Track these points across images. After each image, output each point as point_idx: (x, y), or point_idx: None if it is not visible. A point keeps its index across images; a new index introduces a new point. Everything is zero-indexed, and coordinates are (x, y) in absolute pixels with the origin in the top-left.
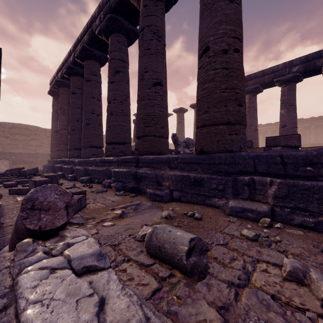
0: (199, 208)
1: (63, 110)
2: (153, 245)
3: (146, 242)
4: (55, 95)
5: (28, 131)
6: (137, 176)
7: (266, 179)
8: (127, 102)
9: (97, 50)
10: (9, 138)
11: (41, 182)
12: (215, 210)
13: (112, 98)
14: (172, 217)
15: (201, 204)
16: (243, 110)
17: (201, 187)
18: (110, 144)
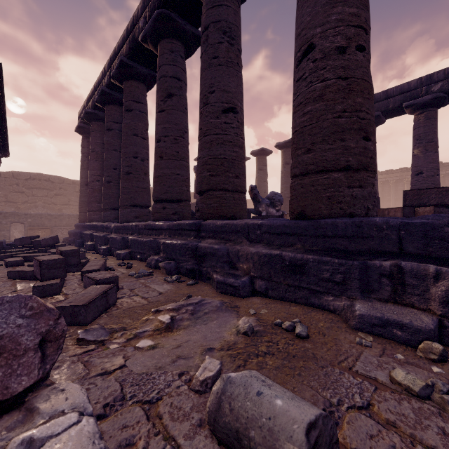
0: (300, 311)
1: (95, 154)
2: (224, 424)
3: (209, 413)
4: (85, 132)
5: (50, 184)
6: (198, 252)
7: (427, 268)
8: (184, 139)
9: (142, 66)
10: (25, 194)
11: (49, 263)
12: (329, 316)
13: (162, 134)
14: (256, 333)
15: (302, 304)
16: (371, 147)
17: (303, 275)
18: (159, 202)
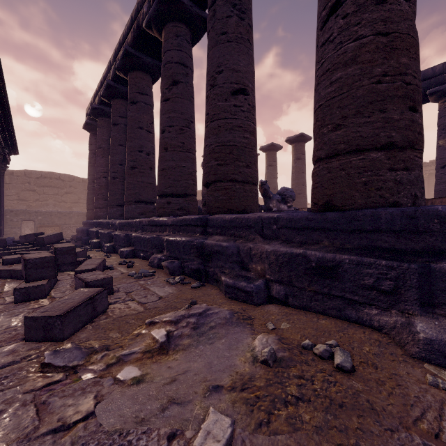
0: (333, 326)
1: (102, 150)
2: None
3: None
4: (93, 129)
5: (61, 182)
6: (204, 250)
7: None
8: (190, 130)
9: (147, 56)
10: (36, 192)
11: (36, 261)
12: (374, 336)
13: (166, 125)
14: (280, 362)
15: (333, 316)
16: (419, 120)
17: (335, 280)
18: (163, 197)
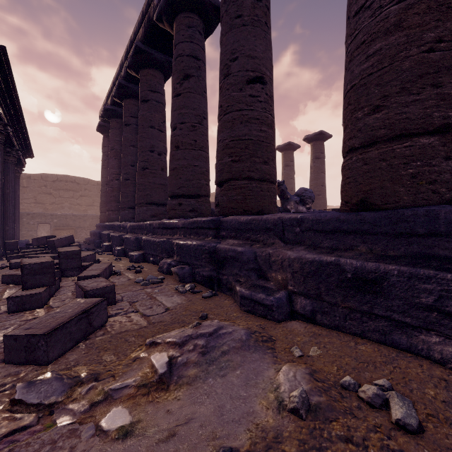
0: (377, 355)
1: (114, 152)
2: None
3: None
4: (106, 131)
5: (76, 185)
6: (216, 256)
7: None
8: (203, 126)
9: (158, 52)
10: (52, 195)
11: (34, 267)
12: (435, 372)
13: (178, 121)
14: (315, 412)
15: (374, 340)
16: None
17: (378, 296)
18: (175, 198)
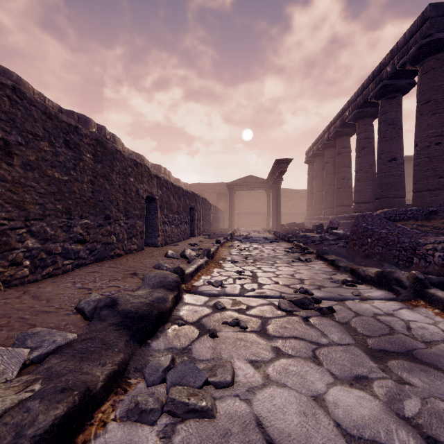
0: None
1: (317, 176)
2: None
3: None
4: (310, 163)
5: (285, 194)
6: None
7: None
8: (372, 169)
9: (347, 128)
10: None
11: (318, 225)
12: None
13: (358, 169)
14: None
15: None
16: (443, 181)
17: None
18: (357, 204)
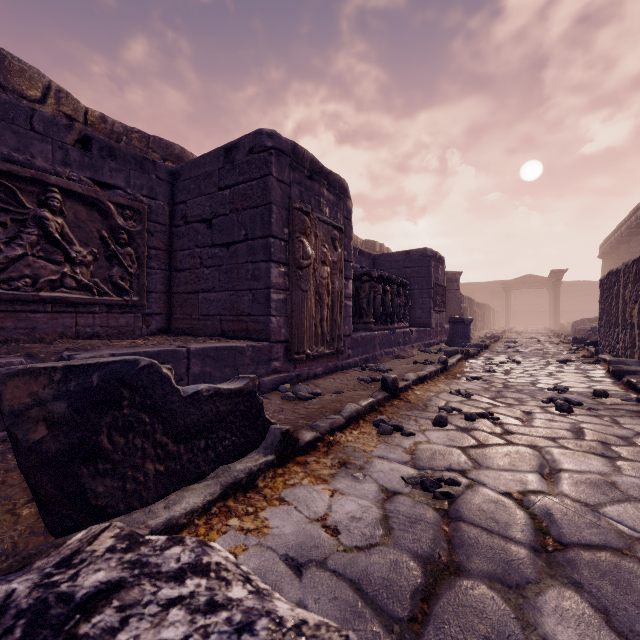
0: None
1: None
2: None
3: None
4: (604, 258)
5: (579, 288)
6: None
7: None
8: None
9: (629, 237)
10: (562, 297)
11: None
12: None
13: None
14: None
15: None
16: None
17: None
18: None
